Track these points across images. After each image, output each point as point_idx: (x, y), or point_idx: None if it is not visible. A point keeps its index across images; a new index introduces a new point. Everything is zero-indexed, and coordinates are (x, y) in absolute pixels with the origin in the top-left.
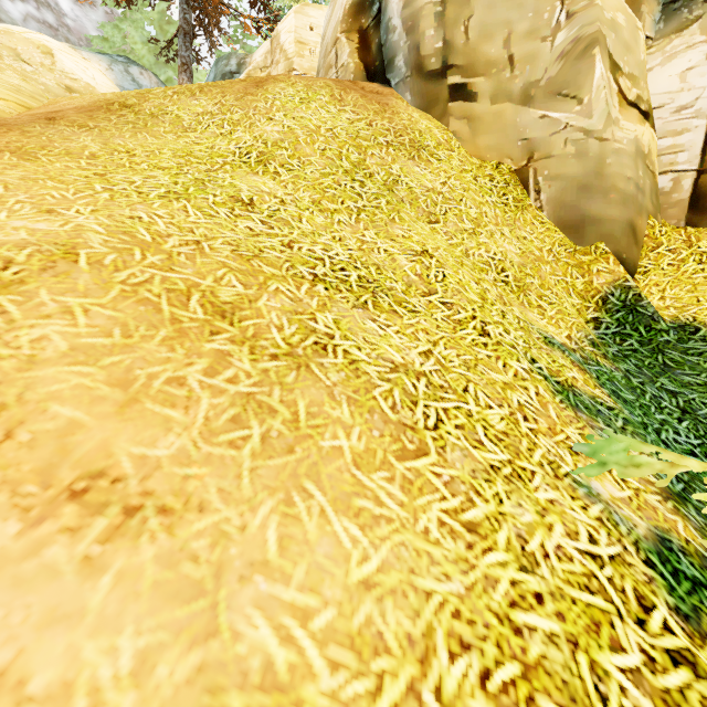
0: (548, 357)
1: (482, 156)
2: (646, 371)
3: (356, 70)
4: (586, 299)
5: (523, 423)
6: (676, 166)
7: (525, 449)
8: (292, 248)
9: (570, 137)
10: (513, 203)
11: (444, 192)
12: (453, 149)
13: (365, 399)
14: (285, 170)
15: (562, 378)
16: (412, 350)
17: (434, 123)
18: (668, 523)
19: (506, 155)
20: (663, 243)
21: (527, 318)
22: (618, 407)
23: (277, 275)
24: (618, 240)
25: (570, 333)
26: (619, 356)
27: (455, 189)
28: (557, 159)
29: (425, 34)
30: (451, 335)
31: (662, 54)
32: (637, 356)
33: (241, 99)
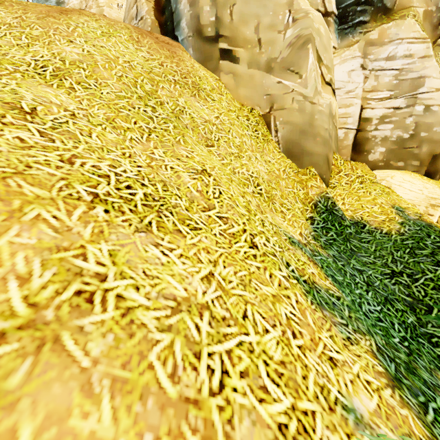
0: (294, 257)
1: (241, 102)
2: (343, 255)
3: (152, 24)
4: (305, 204)
5: (293, 342)
6: (346, 125)
7: (301, 378)
8: (72, 163)
9: (295, 98)
10: (261, 137)
11: (217, 124)
12: (223, 94)
13: (137, 374)
14: (81, 87)
15: (307, 276)
16: (195, 276)
17: (209, 73)
18: (406, 423)
19: (256, 104)
20: (342, 170)
21: (276, 222)
22: (341, 294)
23: (43, 197)
24: (321, 167)
25: (301, 231)
26: (327, 244)
27: (225, 123)
28: (287, 111)
29: (203, 8)
30: (228, 250)
31: (340, 58)
32: (336, 243)
33: (42, 19)
